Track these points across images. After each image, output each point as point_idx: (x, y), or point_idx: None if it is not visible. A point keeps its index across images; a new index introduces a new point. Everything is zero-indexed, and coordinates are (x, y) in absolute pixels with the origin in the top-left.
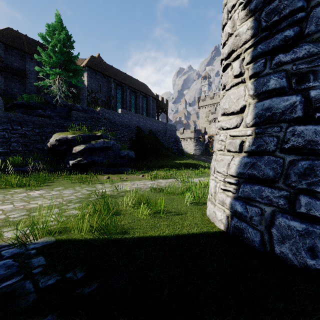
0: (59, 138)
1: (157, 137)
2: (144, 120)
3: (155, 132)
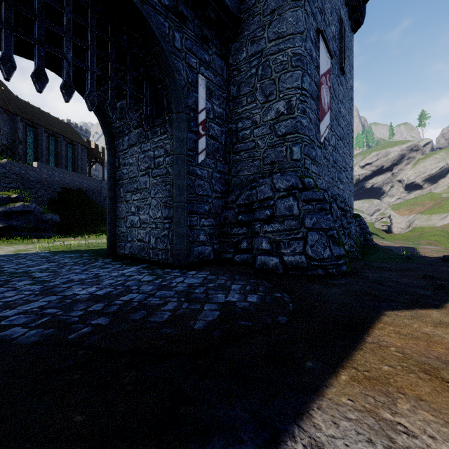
0: None
1: (89, 197)
2: (70, 176)
3: (86, 191)
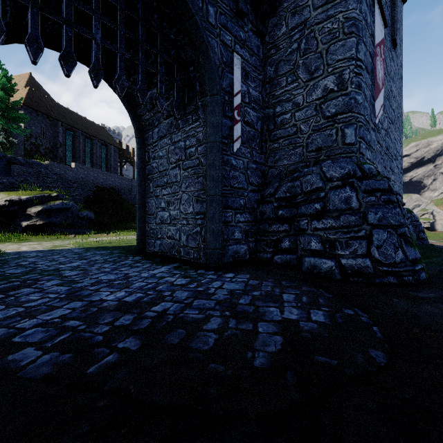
0: (10, 199)
1: (120, 195)
2: (104, 176)
3: (118, 189)
